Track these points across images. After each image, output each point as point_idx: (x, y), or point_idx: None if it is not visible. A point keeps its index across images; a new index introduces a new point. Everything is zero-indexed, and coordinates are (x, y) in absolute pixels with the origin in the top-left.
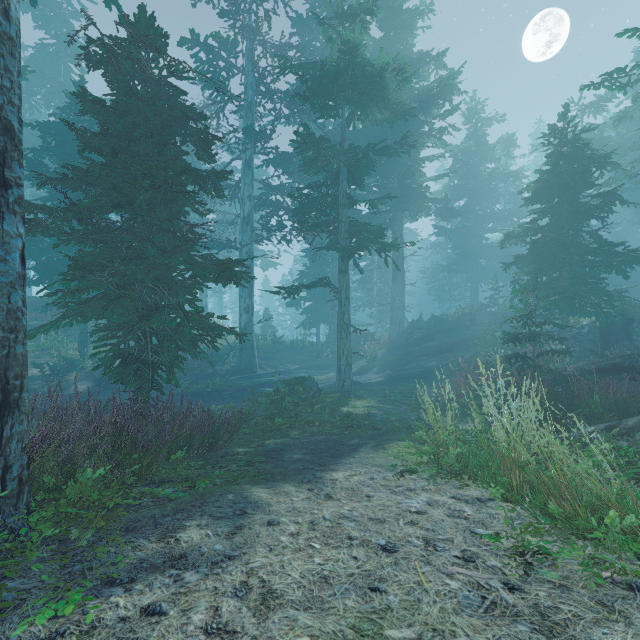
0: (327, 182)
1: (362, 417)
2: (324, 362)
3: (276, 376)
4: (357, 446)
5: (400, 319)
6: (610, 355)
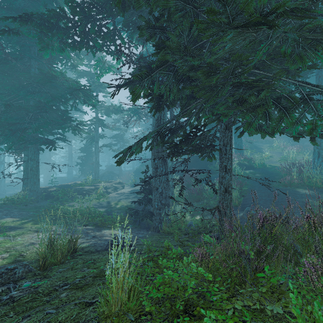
0: None
1: None
2: None
3: None
4: None
5: (71, 172)
6: None
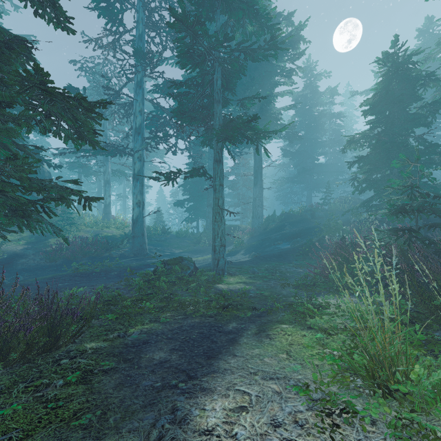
0: (203, 83)
1: (237, 295)
2: (202, 247)
3: (163, 258)
4: (236, 334)
5: (259, 214)
6: (431, 236)
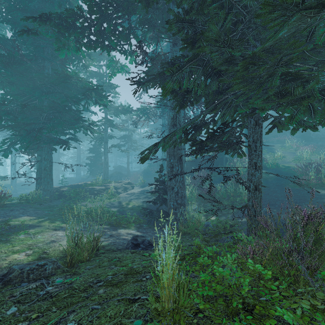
0: None
1: None
2: None
3: None
4: None
5: (79, 173)
6: None
